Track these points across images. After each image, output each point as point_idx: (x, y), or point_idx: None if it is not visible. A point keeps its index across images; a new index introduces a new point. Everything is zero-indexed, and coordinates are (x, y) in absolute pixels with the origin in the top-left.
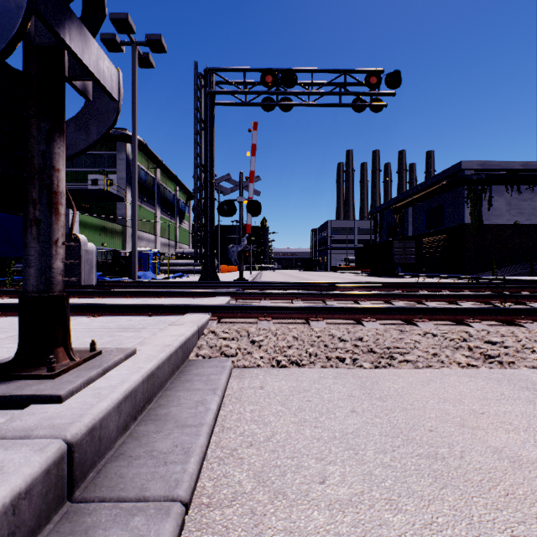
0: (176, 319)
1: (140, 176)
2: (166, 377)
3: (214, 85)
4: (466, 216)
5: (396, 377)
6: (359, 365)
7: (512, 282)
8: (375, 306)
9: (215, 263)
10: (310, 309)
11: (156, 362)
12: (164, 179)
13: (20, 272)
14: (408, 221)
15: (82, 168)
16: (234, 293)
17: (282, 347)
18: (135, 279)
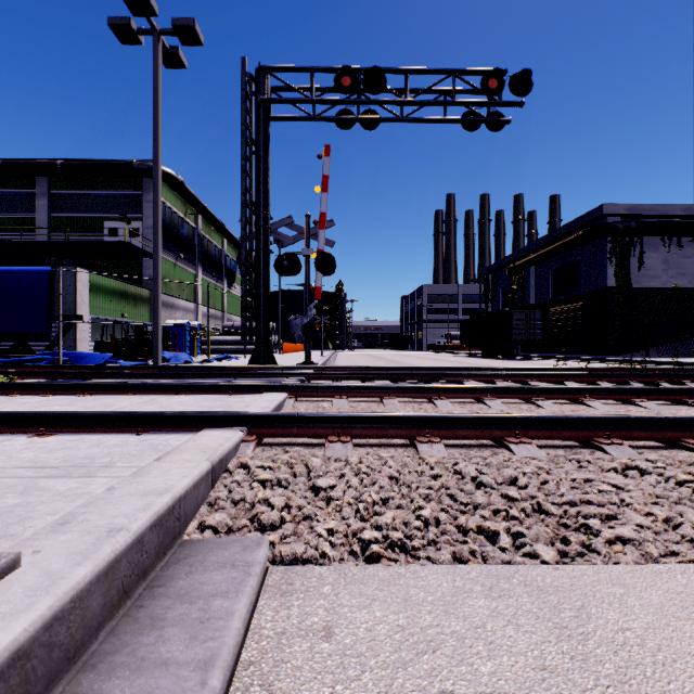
0: (181, 441)
1: (175, 225)
2: (94, 624)
3: (269, 91)
4: (609, 277)
5: (619, 588)
6: (531, 554)
7: (688, 367)
8: (527, 416)
9: (275, 341)
10: (417, 420)
11: (47, 606)
12: (207, 230)
13: (7, 352)
14: (530, 285)
15: (97, 213)
16: (293, 387)
17: (370, 505)
18: (158, 363)
